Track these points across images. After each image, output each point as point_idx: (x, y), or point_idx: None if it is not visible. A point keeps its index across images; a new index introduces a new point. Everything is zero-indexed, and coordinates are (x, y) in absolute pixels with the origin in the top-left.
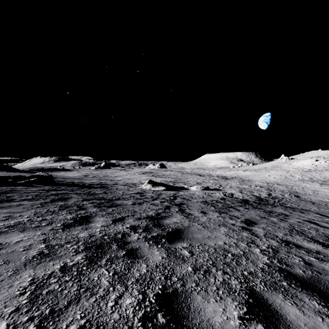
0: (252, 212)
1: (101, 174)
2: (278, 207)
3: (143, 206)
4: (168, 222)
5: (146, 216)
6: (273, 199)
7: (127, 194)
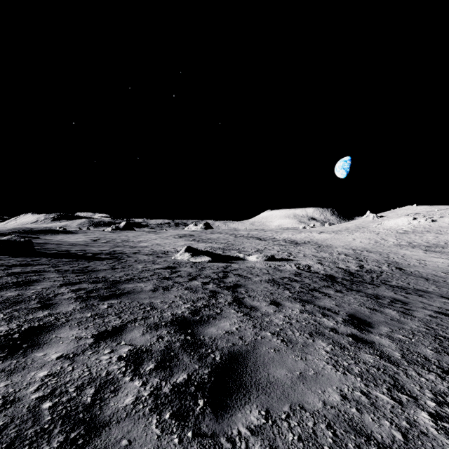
0: (351, 299)
1: (118, 238)
2: (382, 287)
3: (171, 295)
4: (214, 332)
5: (171, 317)
6: (369, 273)
7: (150, 270)
